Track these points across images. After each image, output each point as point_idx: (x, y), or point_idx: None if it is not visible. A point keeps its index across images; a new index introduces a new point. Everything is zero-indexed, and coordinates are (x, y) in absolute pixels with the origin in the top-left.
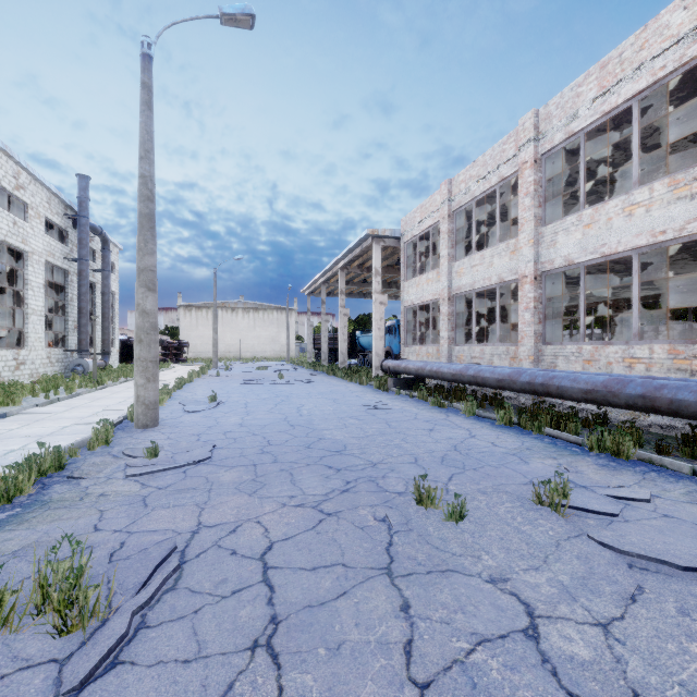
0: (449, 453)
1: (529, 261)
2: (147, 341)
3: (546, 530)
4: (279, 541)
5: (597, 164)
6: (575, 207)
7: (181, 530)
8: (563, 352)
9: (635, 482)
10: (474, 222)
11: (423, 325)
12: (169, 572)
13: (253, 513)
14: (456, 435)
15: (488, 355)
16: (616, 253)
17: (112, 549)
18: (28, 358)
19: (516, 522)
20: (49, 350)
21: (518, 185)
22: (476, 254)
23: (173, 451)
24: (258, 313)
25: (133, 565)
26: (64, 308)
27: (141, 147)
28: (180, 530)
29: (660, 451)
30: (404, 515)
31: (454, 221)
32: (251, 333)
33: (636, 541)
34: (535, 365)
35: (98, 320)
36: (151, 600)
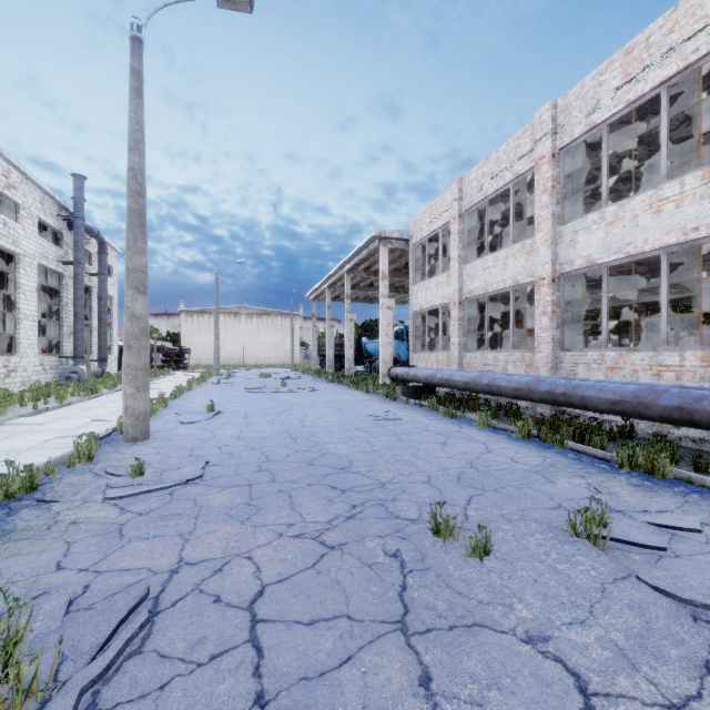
0: (465, 471)
1: (547, 263)
2: (137, 347)
3: (587, 570)
4: (272, 584)
5: (618, 160)
6: (592, 207)
7: (158, 569)
8: (584, 359)
9: (677, 507)
10: (487, 222)
11: (432, 330)
12: (134, 630)
13: (244, 546)
14: (472, 449)
15: (502, 362)
16: (643, 252)
17: (73, 595)
18: (20, 365)
19: (551, 558)
20: (42, 356)
21: (535, 182)
22: (489, 255)
23: (162, 468)
24: (262, 318)
25: (93, 619)
26: (59, 313)
27: (130, 138)
28: (156, 569)
29: (698, 468)
30: (419, 549)
31: (466, 221)
32: (254, 339)
33: (696, 585)
34: (553, 373)
35: (95, 326)
36: (108, 671)
